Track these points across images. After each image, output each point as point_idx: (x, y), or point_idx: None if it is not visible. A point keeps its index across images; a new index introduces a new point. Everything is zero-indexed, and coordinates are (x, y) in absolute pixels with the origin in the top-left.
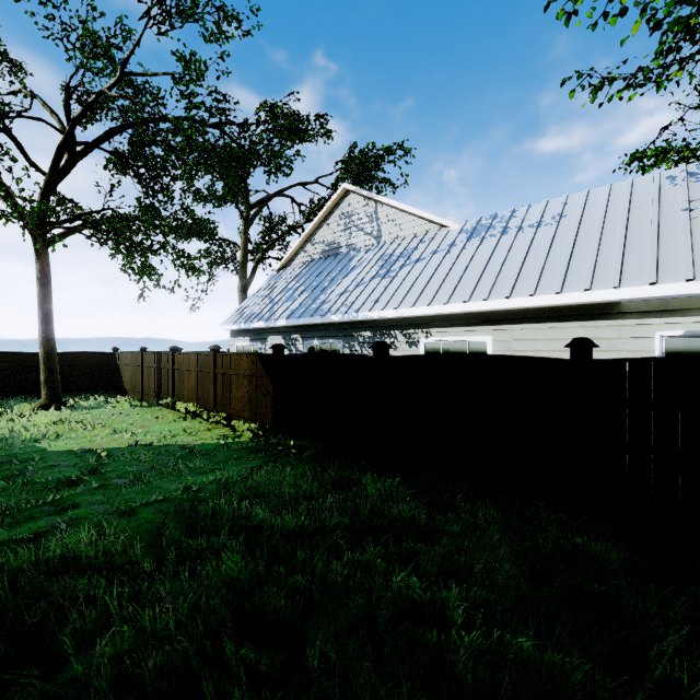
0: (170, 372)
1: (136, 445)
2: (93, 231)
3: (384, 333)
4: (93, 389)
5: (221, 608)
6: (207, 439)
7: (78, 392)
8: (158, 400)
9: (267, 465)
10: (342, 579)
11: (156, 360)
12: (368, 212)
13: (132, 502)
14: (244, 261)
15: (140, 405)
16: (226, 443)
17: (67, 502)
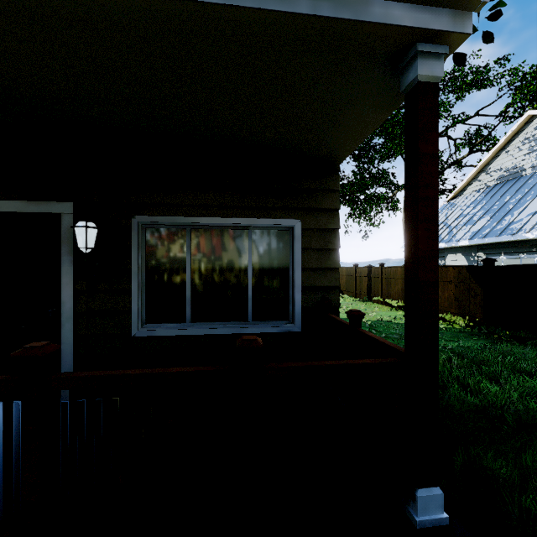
0: (379, 279)
1: (381, 320)
2: None
3: None
4: None
5: None
6: None
7: None
8: (368, 298)
9: (494, 344)
10: None
11: (367, 272)
12: None
13: None
14: None
15: (358, 300)
16: (444, 327)
17: None
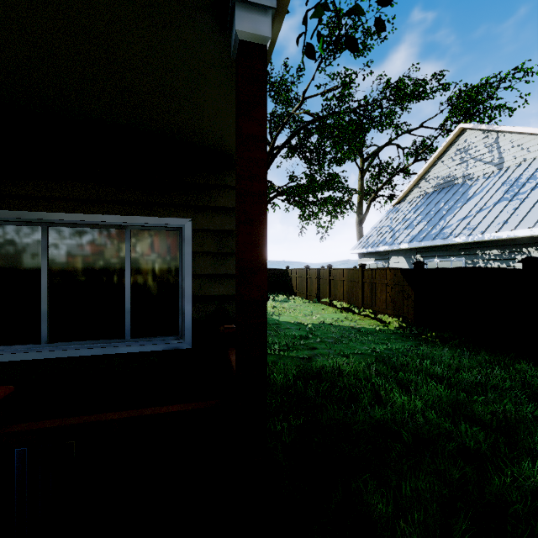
0: (327, 281)
1: (323, 323)
2: (286, 197)
3: (514, 250)
4: (277, 291)
5: (448, 407)
6: (364, 325)
7: (269, 292)
8: (317, 299)
9: (420, 346)
10: (534, 416)
11: (316, 273)
12: (486, 144)
13: (344, 351)
14: (360, 202)
15: (308, 301)
16: (380, 329)
17: (310, 346)
